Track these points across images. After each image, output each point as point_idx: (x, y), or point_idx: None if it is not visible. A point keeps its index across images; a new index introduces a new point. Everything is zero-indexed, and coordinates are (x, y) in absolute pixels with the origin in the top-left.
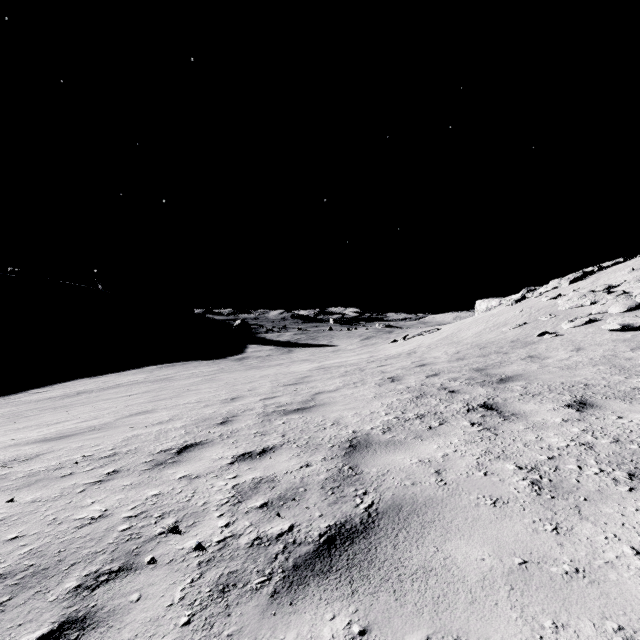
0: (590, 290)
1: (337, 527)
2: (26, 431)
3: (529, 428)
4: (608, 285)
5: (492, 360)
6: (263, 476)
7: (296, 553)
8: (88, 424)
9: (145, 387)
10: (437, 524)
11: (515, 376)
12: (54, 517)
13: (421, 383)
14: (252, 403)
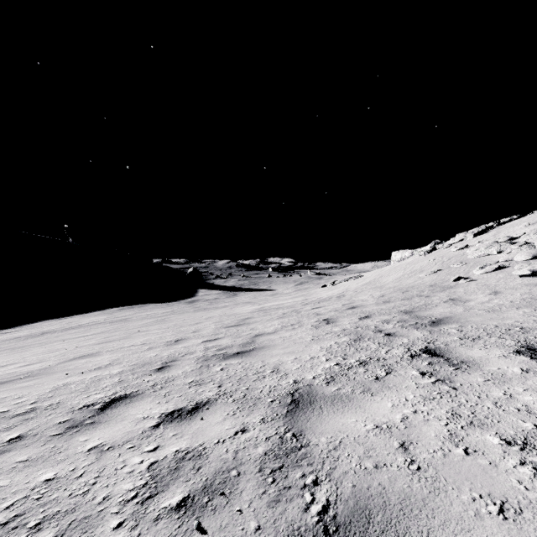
0: (494, 241)
1: None
2: None
3: (489, 380)
4: (509, 237)
5: (417, 303)
6: (189, 448)
7: None
8: (29, 368)
9: (102, 328)
10: None
11: (445, 318)
12: None
13: (355, 325)
14: (194, 346)
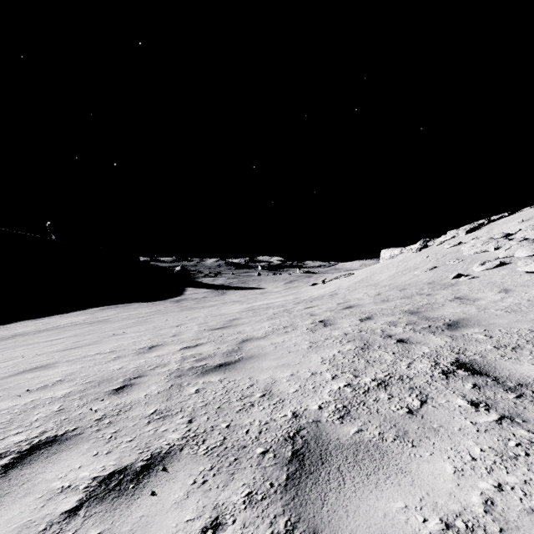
0: (490, 238)
1: None
2: None
3: None
4: (505, 233)
5: (419, 302)
6: None
7: None
8: None
9: (78, 330)
10: None
11: (461, 320)
12: None
13: (358, 328)
14: (170, 354)
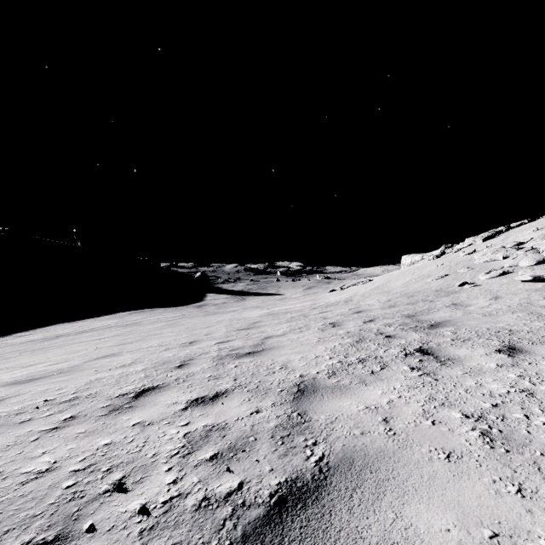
0: (502, 246)
1: (288, 485)
2: (1, 373)
3: (467, 373)
4: (517, 242)
5: (420, 307)
6: (214, 423)
7: (245, 518)
8: (58, 367)
9: (115, 331)
10: (392, 482)
11: (443, 322)
12: (1, 470)
13: (359, 328)
14: (208, 347)
